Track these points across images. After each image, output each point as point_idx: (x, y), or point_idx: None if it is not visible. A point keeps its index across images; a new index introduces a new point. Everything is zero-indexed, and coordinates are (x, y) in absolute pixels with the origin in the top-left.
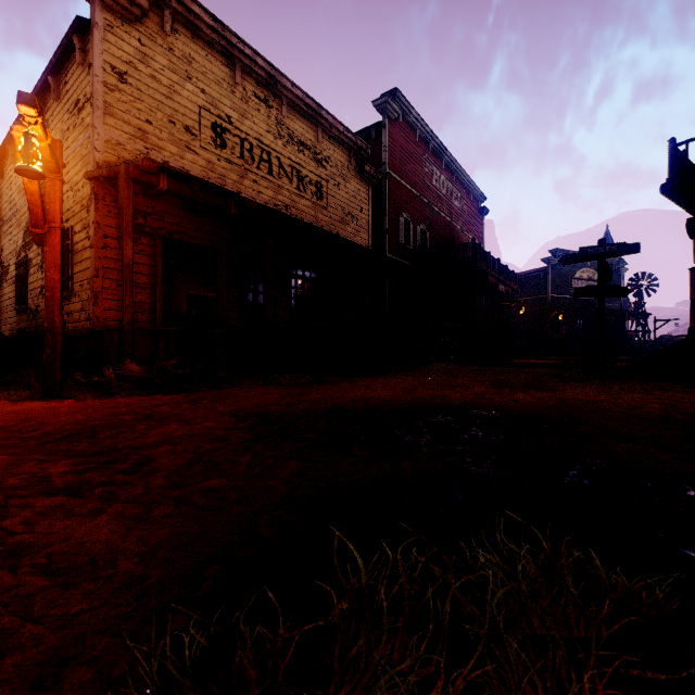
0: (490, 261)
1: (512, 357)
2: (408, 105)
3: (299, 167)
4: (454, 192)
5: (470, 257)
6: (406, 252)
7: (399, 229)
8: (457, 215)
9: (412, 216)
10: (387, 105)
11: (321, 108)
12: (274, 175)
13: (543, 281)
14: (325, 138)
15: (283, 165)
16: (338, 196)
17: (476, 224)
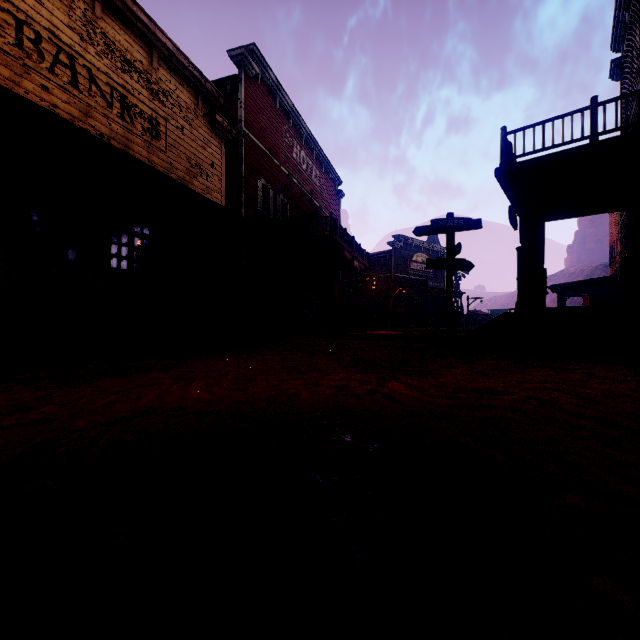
0: (346, 237)
1: (365, 329)
2: (268, 68)
3: (123, 91)
4: (314, 170)
5: (329, 231)
6: (266, 220)
7: (257, 195)
8: (317, 193)
9: (272, 184)
10: (243, 59)
11: (156, 25)
12: (80, 89)
13: (389, 262)
14: (163, 67)
15: (98, 81)
16: (181, 141)
17: (333, 204)
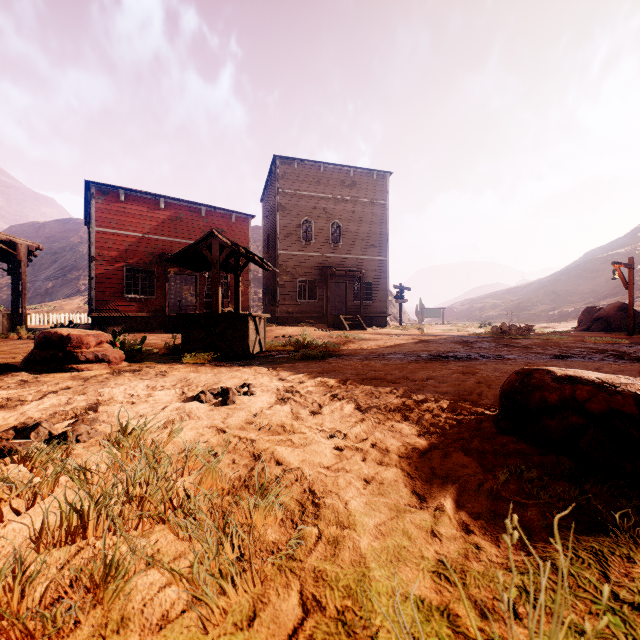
0: None
1: None
2: None
3: None
4: None
5: None
6: None
7: None
8: None
9: None
10: None
11: None
12: None
13: None
14: None
15: None
16: None
17: None
